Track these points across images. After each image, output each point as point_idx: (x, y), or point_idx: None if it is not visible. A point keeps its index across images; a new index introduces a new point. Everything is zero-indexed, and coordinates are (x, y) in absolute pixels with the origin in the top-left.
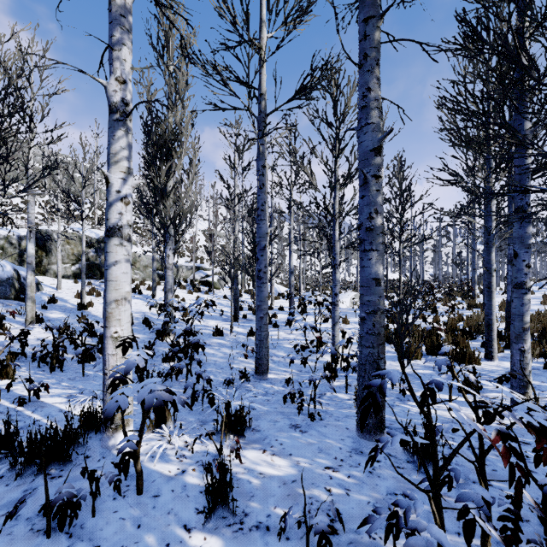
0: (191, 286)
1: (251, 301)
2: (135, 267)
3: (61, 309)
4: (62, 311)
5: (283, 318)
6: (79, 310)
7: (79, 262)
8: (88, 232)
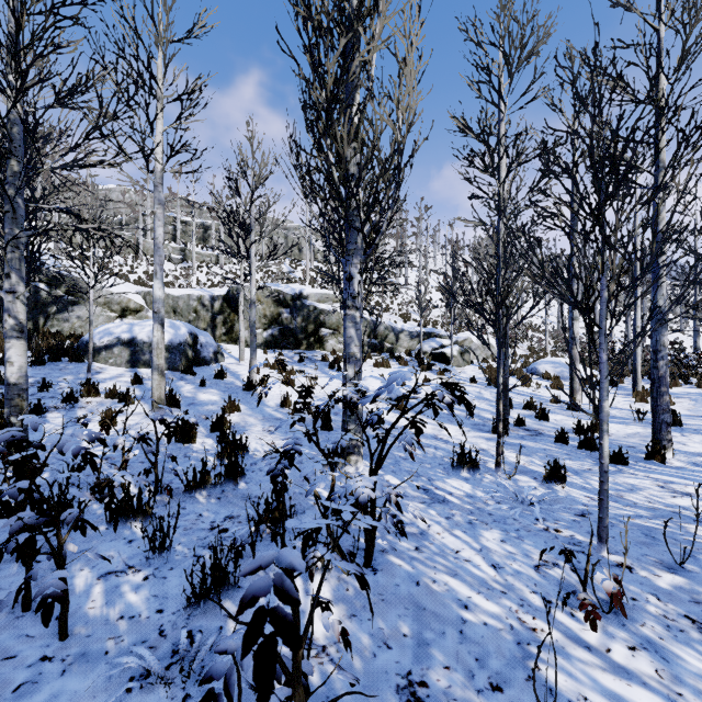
0: (416, 362)
1: (524, 390)
2: (339, 334)
3: (225, 388)
4: (223, 391)
5: (618, 434)
6: (246, 391)
7: (272, 327)
8: (284, 287)
